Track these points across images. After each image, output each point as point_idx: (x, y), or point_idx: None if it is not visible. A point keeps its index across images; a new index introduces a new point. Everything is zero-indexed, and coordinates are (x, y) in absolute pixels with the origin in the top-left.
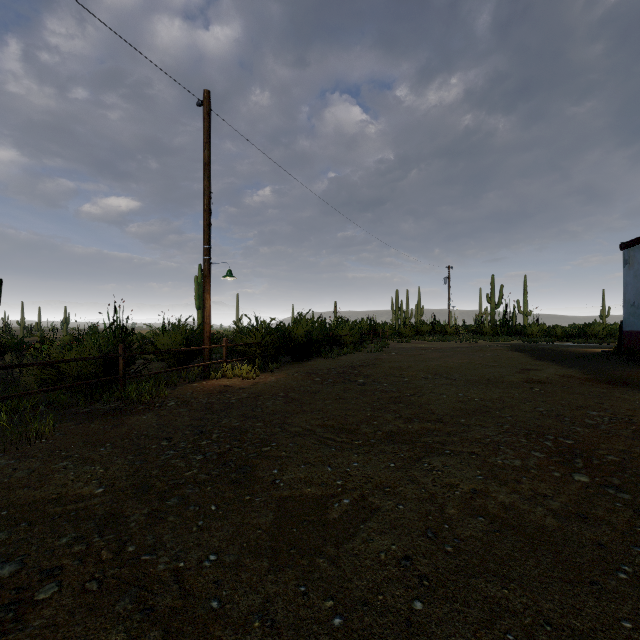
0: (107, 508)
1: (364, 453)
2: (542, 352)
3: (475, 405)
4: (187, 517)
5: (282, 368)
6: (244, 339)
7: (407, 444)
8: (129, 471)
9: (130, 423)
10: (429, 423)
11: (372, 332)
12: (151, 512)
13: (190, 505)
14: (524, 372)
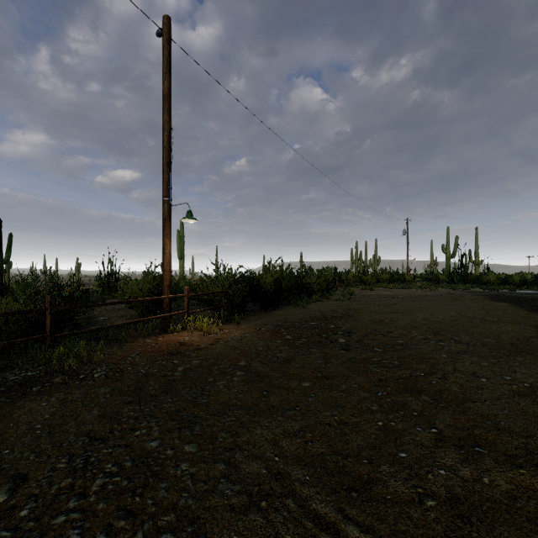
0: None
1: None
2: (527, 302)
3: None
4: None
5: (250, 318)
6: (210, 287)
7: None
8: None
9: (14, 417)
10: (521, 469)
11: (337, 280)
12: None
13: None
14: None
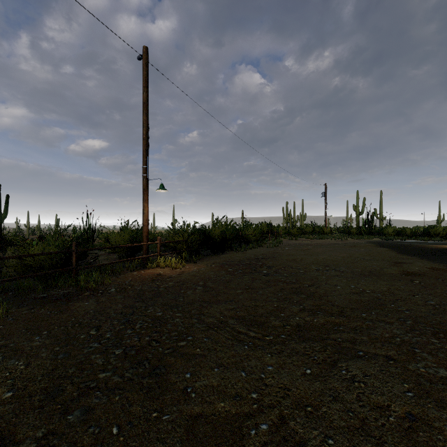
0: (3, 425)
1: (277, 353)
2: (403, 248)
3: (369, 297)
4: (82, 446)
5: (203, 259)
6: (174, 237)
7: (317, 341)
8: (47, 368)
9: (73, 309)
10: (333, 316)
11: (270, 232)
12: (46, 435)
13: (91, 425)
14: (398, 265)
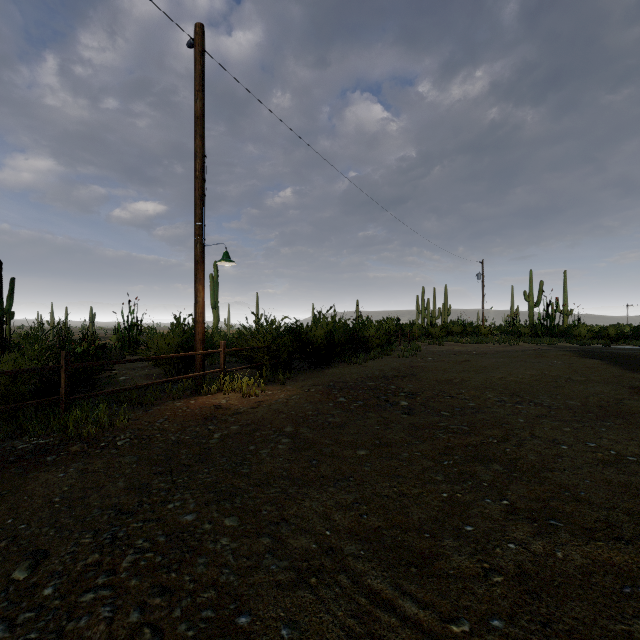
0: None
1: None
2: (622, 359)
3: None
4: None
5: (296, 378)
6: (250, 342)
7: None
8: None
9: (27, 490)
10: (599, 542)
11: (400, 333)
12: None
13: None
14: None
